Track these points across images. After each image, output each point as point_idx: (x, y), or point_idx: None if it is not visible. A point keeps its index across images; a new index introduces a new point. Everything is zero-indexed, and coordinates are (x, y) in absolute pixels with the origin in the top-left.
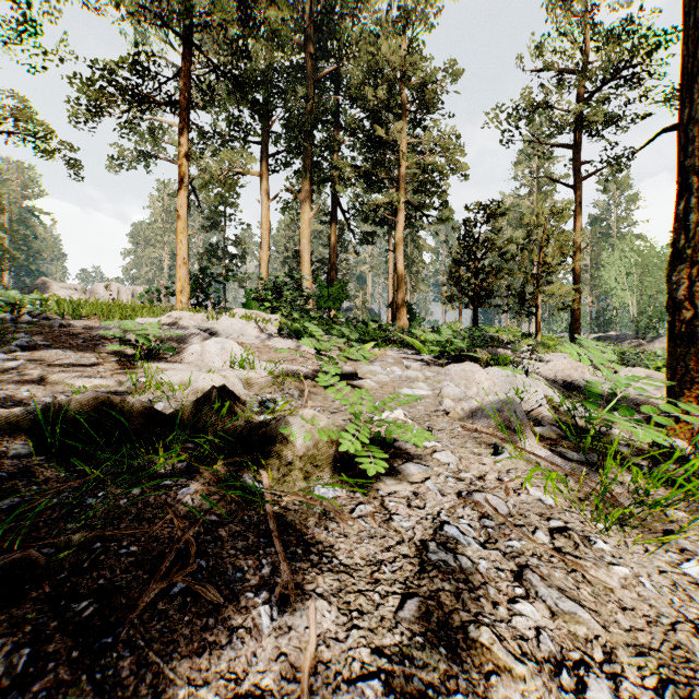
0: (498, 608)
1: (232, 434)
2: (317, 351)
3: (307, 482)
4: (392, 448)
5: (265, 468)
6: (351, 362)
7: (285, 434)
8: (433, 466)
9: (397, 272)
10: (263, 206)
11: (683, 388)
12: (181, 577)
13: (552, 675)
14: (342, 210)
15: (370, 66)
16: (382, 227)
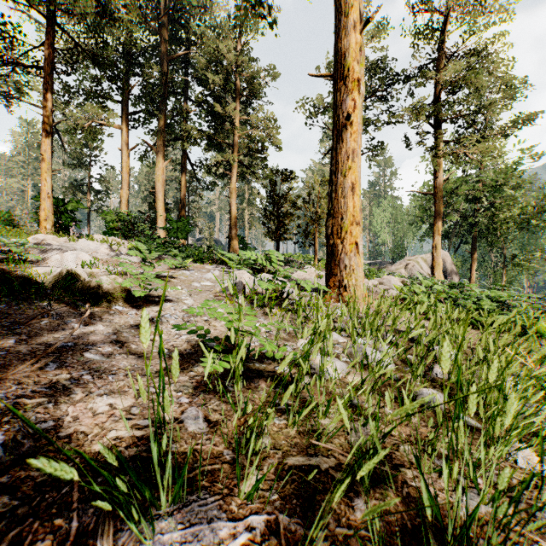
0: (168, 328)
1: (74, 288)
2: (143, 259)
3: (110, 305)
4: (164, 299)
5: (91, 302)
6: (175, 270)
7: (99, 284)
8: (179, 304)
9: (231, 213)
10: (124, 154)
11: (330, 277)
12: (45, 319)
13: (173, 336)
14: (191, 163)
15: (210, 58)
16: (222, 179)
